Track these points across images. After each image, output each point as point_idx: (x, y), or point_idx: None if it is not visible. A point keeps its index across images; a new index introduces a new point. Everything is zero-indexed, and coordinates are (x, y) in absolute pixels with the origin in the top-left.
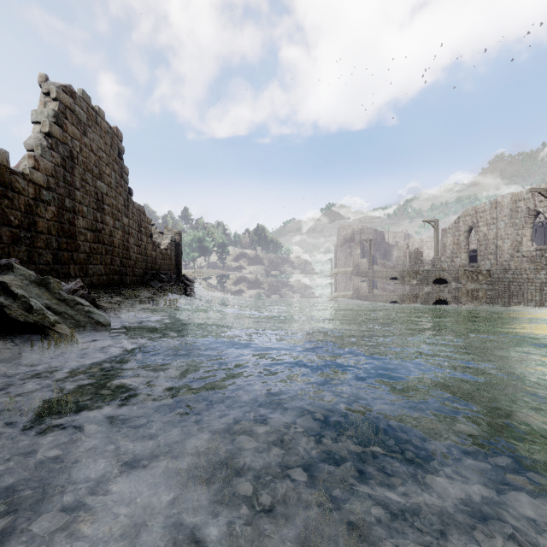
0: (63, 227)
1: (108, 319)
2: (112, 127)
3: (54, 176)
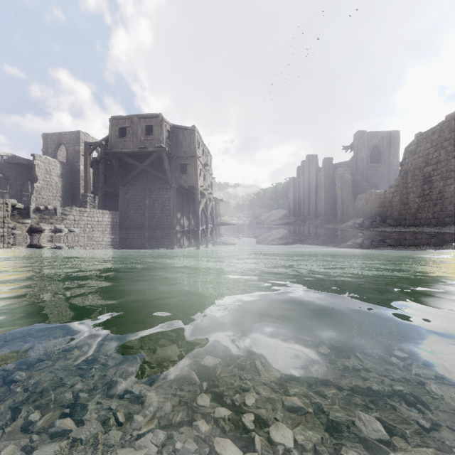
0: (402, 201)
1: (339, 227)
2: (441, 122)
3: (398, 185)
